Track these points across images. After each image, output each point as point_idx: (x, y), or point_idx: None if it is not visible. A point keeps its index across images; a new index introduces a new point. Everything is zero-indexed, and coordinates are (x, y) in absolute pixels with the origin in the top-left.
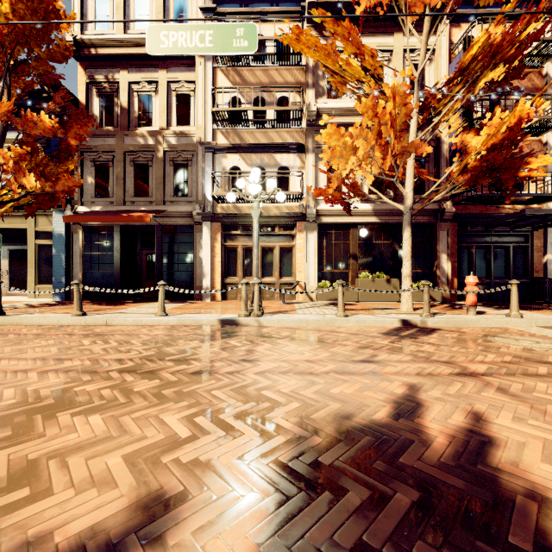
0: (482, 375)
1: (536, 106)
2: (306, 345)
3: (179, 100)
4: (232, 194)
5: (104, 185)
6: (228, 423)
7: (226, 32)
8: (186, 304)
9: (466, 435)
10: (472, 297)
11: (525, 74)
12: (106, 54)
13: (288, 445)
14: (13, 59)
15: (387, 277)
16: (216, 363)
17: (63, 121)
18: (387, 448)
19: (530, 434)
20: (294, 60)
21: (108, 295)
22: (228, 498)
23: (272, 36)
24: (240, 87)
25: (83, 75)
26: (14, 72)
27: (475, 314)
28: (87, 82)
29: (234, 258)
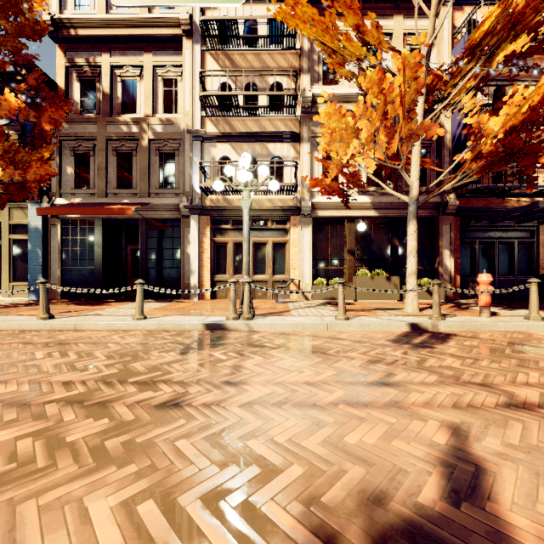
0: (539, 407)
1: None
2: (305, 358)
3: (166, 86)
4: (219, 182)
5: (85, 175)
6: (190, 518)
7: None
8: (172, 303)
9: None
10: (485, 297)
11: None
12: (86, 35)
13: None
14: None
15: (386, 274)
16: (192, 388)
17: (36, 104)
18: None
19: None
20: (288, 44)
21: (88, 293)
22: None
23: (265, 16)
24: (230, 70)
25: (62, 58)
26: None
27: (489, 316)
28: (67, 65)
29: (224, 254)
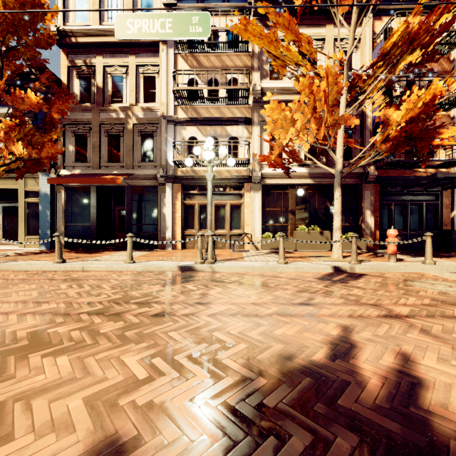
0: (406, 317)
1: (447, 85)
2: (252, 289)
3: (146, 81)
4: (189, 160)
5: (83, 152)
6: (182, 365)
7: (183, 20)
8: (151, 252)
9: (397, 377)
10: (392, 246)
11: (438, 58)
12: (84, 42)
13: (236, 387)
14: (4, 46)
15: (320, 229)
16: (174, 306)
17: (47, 98)
18: (326, 390)
19: (454, 375)
20: (242, 48)
21: (86, 244)
22: (178, 443)
23: (224, 27)
24: (197, 70)
25: (65, 60)
26: (6, 57)
27: (395, 261)
28: (68, 66)
29: (192, 213)
